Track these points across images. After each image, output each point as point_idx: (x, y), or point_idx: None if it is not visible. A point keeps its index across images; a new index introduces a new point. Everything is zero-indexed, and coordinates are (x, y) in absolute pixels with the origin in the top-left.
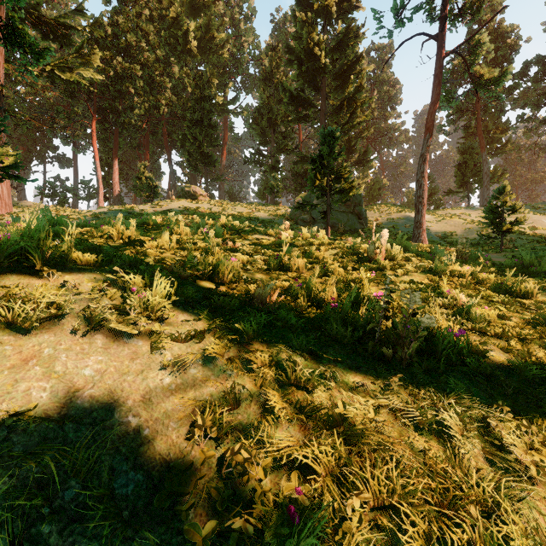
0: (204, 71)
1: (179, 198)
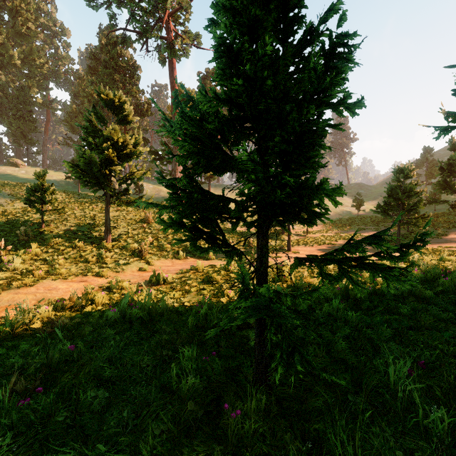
0: (26, 85)
1: (6, 165)
